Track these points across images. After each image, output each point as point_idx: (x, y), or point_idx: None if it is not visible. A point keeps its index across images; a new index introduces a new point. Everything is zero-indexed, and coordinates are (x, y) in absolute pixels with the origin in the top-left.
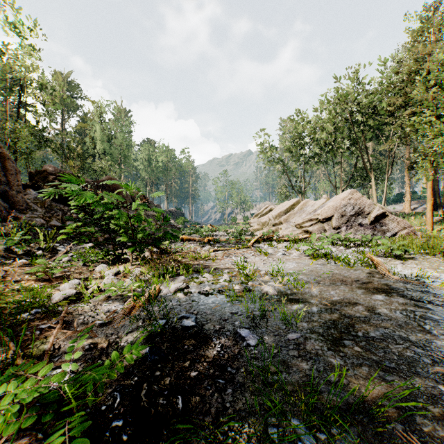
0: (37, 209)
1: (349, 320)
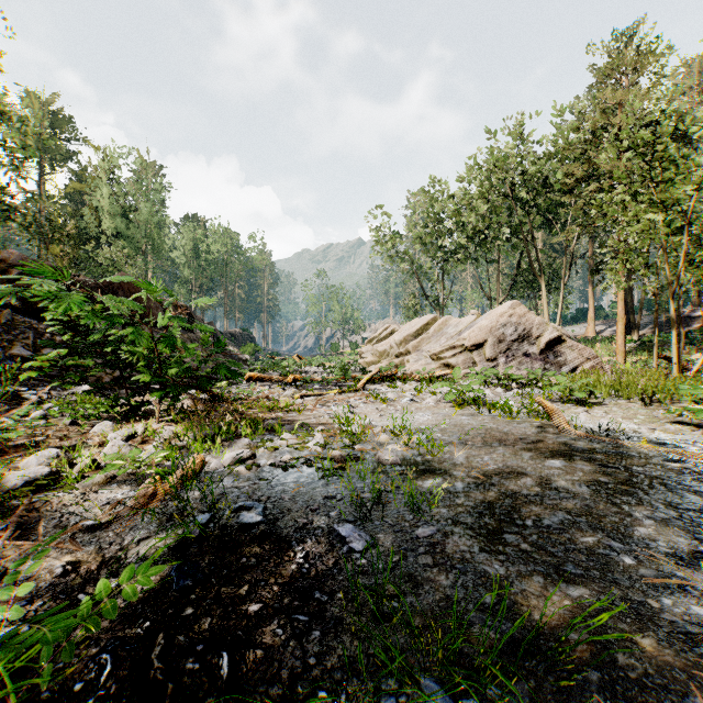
0: None
1: (513, 500)
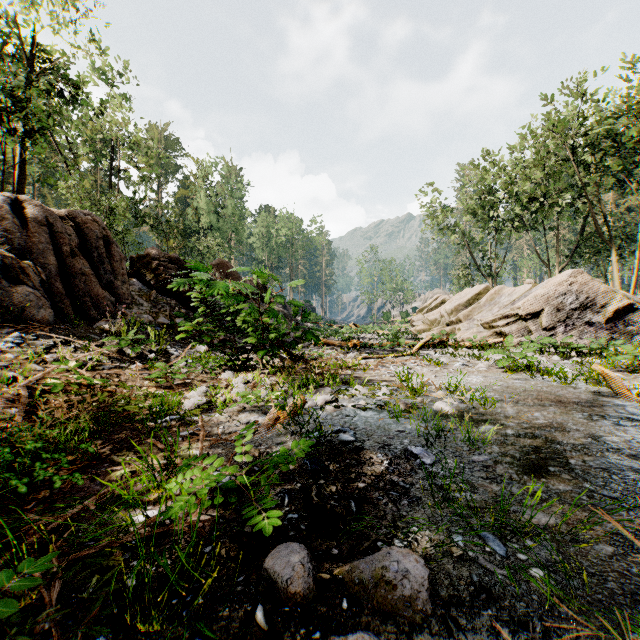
0: (143, 303)
1: (559, 446)
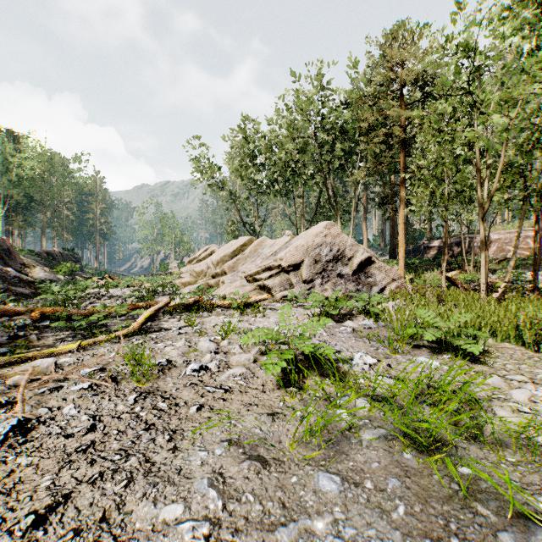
0: None
1: None
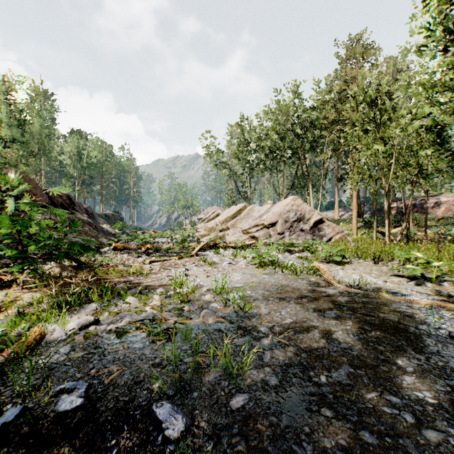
0: None
1: (307, 355)
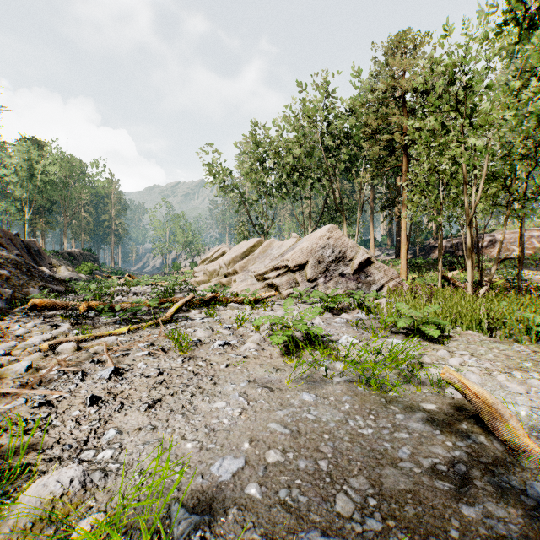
0: None
1: None
